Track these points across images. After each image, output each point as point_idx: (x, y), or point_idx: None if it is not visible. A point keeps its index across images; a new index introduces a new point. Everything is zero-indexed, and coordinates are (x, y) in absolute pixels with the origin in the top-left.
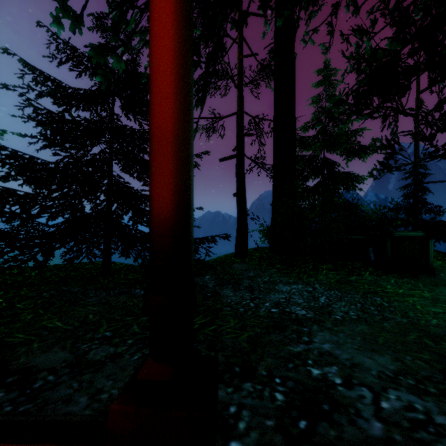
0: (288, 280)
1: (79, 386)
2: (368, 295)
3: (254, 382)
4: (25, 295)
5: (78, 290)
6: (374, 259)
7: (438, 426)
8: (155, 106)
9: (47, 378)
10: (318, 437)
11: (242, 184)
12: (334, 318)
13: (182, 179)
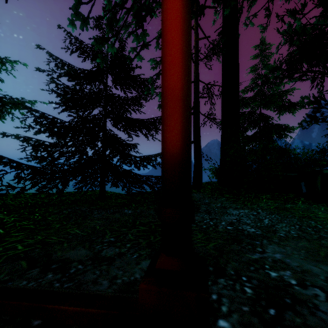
0: (236, 206)
1: (100, 273)
2: (304, 219)
3: (226, 279)
4: (52, 212)
5: (86, 209)
6: (306, 191)
7: None
8: (167, 73)
9: (78, 267)
10: (287, 322)
11: (198, 134)
12: (279, 235)
13: (186, 125)
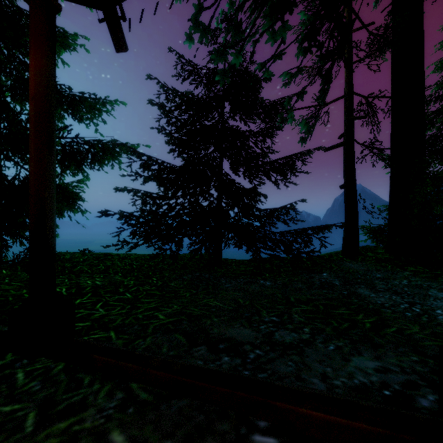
0: (440, 286)
1: (296, 366)
2: None
3: None
4: (170, 277)
5: (209, 276)
6: None
7: None
8: None
9: (255, 352)
10: None
11: (352, 174)
12: None
13: None
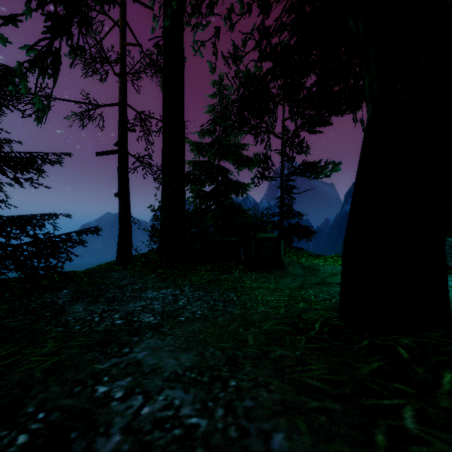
0: (162, 285)
1: None
2: (227, 291)
3: (1, 429)
4: None
5: None
6: (244, 258)
7: (178, 418)
8: None
9: None
10: None
11: (125, 183)
12: (178, 321)
13: None
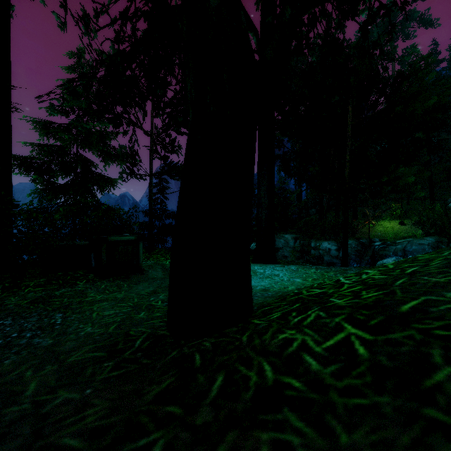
0: None
1: None
2: (54, 312)
3: None
4: None
5: None
6: (95, 265)
7: None
8: None
9: None
10: None
11: None
12: None
13: None
